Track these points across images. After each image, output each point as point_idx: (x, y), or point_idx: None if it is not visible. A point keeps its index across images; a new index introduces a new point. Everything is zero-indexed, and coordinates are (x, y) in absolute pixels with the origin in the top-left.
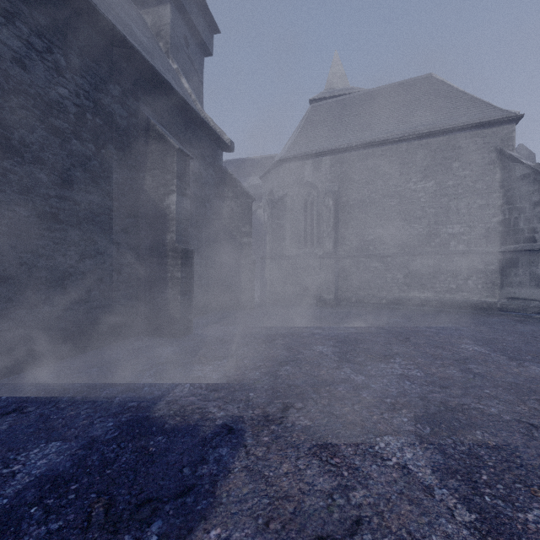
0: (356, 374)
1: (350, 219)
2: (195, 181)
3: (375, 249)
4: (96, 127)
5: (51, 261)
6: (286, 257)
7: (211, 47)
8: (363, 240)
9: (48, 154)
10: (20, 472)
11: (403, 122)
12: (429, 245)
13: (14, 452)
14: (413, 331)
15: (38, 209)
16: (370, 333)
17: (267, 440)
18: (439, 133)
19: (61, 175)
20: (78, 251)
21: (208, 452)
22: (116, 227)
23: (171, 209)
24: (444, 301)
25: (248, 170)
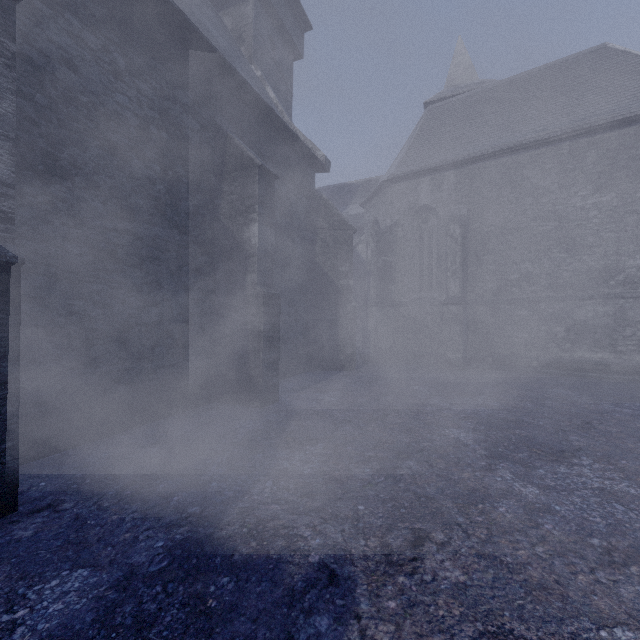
0: (522, 482)
1: (484, 252)
2: (282, 210)
3: (522, 291)
4: (162, 144)
5: (108, 310)
6: (395, 304)
7: (301, 48)
8: (503, 279)
9: (104, 177)
10: (22, 625)
11: (564, 115)
12: (605, 284)
13: (27, 582)
14: (593, 410)
15: (92, 245)
16: (526, 412)
17: (395, 609)
18: (622, 124)
19: (119, 202)
20: (141, 297)
21: (298, 623)
22: (185, 267)
23: (252, 243)
24: (631, 365)
25: (346, 197)
